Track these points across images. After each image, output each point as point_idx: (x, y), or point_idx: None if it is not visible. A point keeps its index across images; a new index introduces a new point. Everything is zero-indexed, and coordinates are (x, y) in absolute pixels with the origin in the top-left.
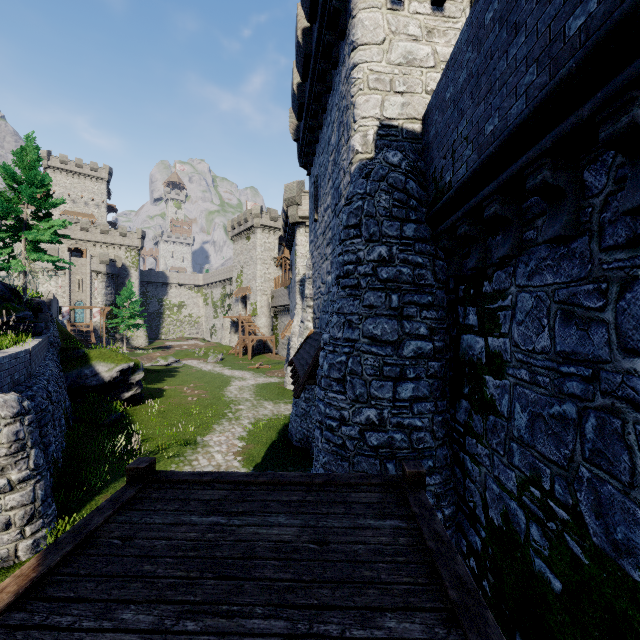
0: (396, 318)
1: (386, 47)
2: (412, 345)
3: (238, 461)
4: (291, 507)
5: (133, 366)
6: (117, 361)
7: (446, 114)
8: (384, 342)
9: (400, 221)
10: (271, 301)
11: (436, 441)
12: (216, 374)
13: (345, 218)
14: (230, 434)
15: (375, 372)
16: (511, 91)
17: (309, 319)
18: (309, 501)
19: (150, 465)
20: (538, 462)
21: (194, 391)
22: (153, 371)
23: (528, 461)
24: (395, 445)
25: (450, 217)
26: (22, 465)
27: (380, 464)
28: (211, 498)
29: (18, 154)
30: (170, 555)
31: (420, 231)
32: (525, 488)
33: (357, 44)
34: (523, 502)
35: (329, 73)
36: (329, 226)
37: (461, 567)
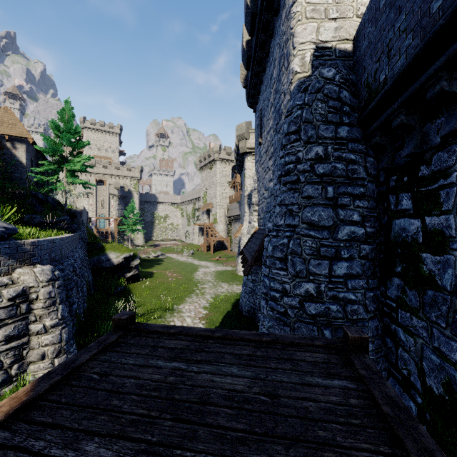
0: (331, 207)
1: None
2: (346, 229)
3: (202, 324)
4: (242, 360)
5: (133, 255)
6: (122, 251)
7: (380, 20)
8: (321, 227)
9: (334, 125)
10: (227, 213)
11: (368, 314)
12: (188, 263)
13: (286, 127)
14: (197, 304)
15: (313, 252)
16: None
17: (255, 220)
18: (258, 356)
19: (130, 317)
20: None
21: (173, 274)
22: (147, 260)
23: None
24: (331, 315)
25: (383, 114)
26: (53, 315)
27: (317, 330)
28: (175, 347)
29: (61, 113)
30: (136, 393)
31: (352, 132)
32: None
33: None
34: None
35: (271, 22)
36: (271, 143)
37: (428, 440)
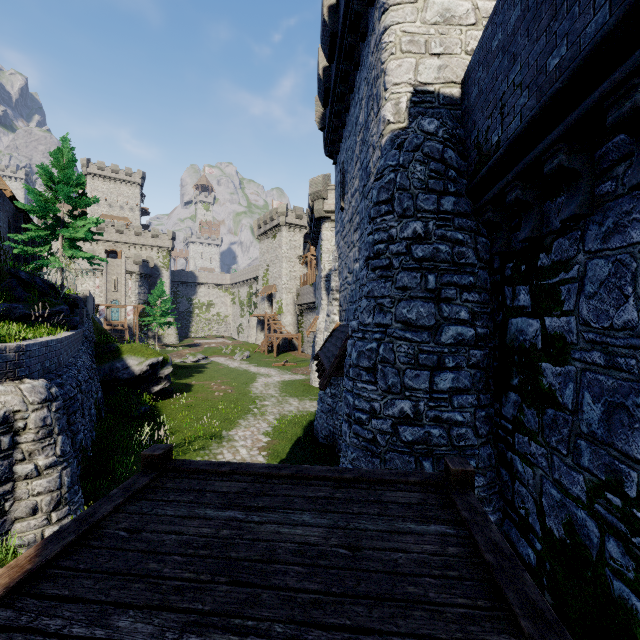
0: (433, 301)
1: (421, 5)
2: (451, 331)
3: (263, 456)
4: (317, 504)
5: (162, 361)
6: (147, 355)
7: (492, 66)
8: (419, 327)
9: (437, 194)
10: (296, 299)
11: (479, 439)
12: (242, 371)
13: (375, 194)
14: (255, 429)
15: (409, 360)
16: (586, 6)
17: (335, 312)
18: (338, 498)
19: (166, 452)
20: (618, 463)
21: (221, 387)
22: (182, 367)
23: (603, 462)
24: (432, 441)
25: (497, 184)
26: (49, 451)
27: (415, 462)
28: (229, 490)
29: (56, 155)
30: (179, 552)
31: (460, 204)
32: (598, 494)
33: (388, 5)
34: (595, 511)
35: (357, 48)
36: (357, 211)
37: (532, 589)
